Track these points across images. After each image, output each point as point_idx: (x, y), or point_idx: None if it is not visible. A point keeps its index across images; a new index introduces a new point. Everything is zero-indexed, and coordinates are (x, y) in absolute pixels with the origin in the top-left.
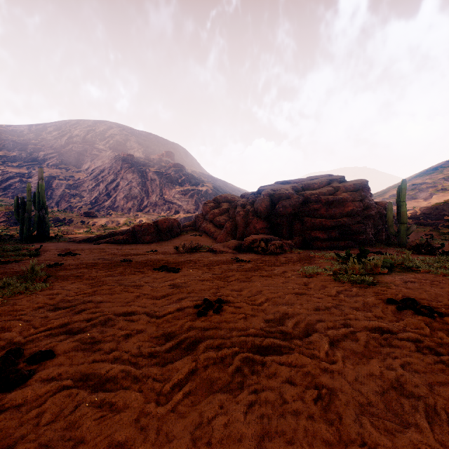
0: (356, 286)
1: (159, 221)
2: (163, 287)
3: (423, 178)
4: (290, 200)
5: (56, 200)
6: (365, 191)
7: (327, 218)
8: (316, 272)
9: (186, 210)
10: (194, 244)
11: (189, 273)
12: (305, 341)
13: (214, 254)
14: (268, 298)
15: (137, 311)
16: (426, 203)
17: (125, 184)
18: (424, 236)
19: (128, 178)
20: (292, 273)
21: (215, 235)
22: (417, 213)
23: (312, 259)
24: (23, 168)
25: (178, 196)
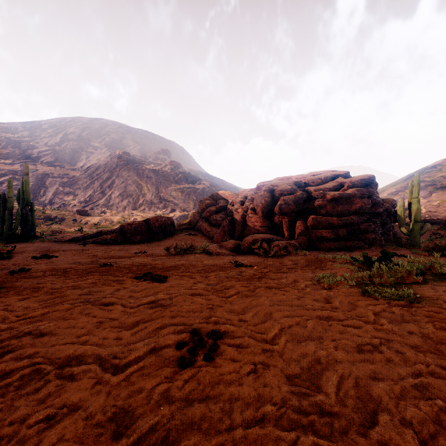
0: (395, 304)
1: (151, 219)
2: (139, 306)
3: (421, 176)
4: (293, 197)
5: (49, 198)
6: (373, 187)
7: (334, 216)
8: (335, 282)
9: (182, 209)
10: (188, 245)
11: (178, 284)
12: (373, 442)
13: (209, 256)
14: (283, 327)
15: (87, 355)
16: (426, 202)
17: (120, 181)
18: (431, 235)
19: (123, 176)
20: (305, 283)
21: (212, 234)
22: (422, 211)
23: (322, 262)
24: (16, 165)
25: (174, 194)
